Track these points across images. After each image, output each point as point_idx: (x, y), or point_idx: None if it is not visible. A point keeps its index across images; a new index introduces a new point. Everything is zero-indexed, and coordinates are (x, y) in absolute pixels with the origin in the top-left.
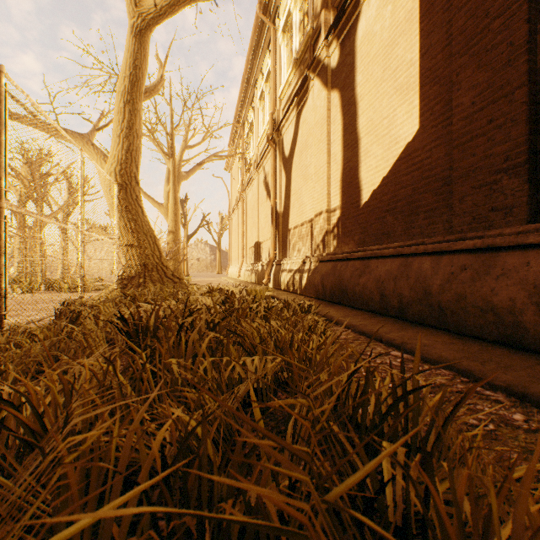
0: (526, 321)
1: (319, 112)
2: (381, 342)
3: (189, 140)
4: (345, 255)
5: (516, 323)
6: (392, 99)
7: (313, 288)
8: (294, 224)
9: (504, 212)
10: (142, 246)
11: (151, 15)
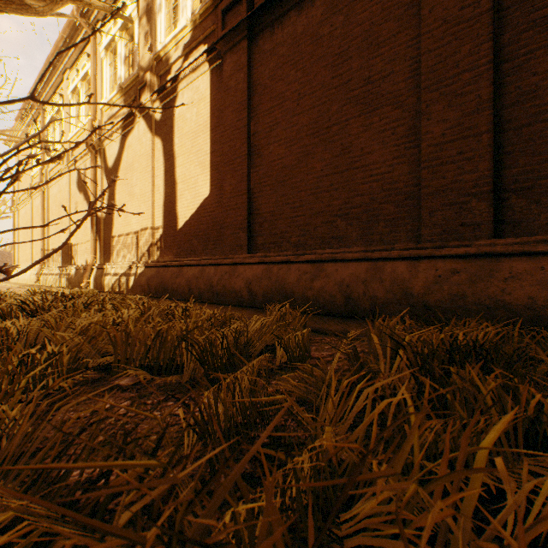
0: (244, 294)
1: (145, 148)
2: None
3: None
4: (167, 263)
5: (242, 296)
6: (197, 168)
7: (140, 288)
8: (120, 232)
9: (241, 247)
10: None
11: None
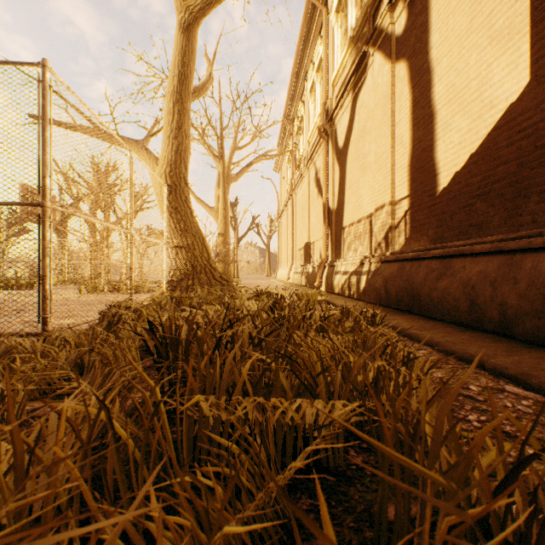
0: None
1: (380, 90)
2: (483, 370)
3: (238, 142)
4: (416, 253)
5: None
6: (485, 53)
7: (373, 293)
8: (350, 221)
9: None
10: (190, 248)
11: (198, 7)
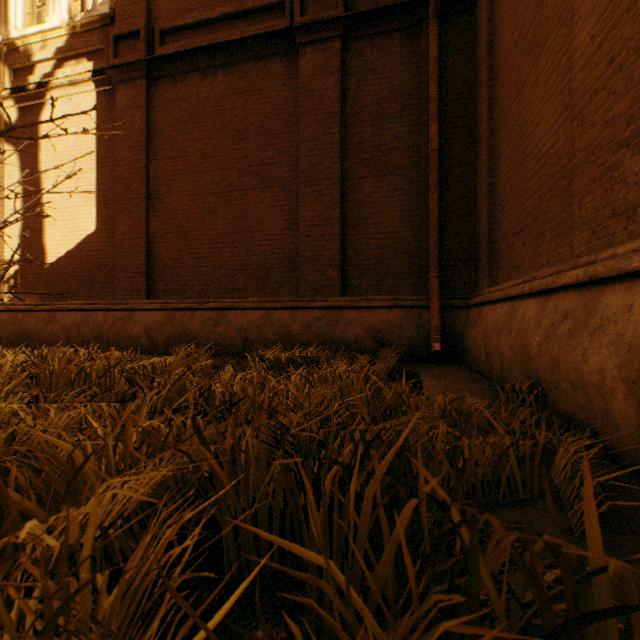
0: (143, 341)
1: None
2: None
3: None
4: (30, 307)
5: (141, 343)
6: (77, 198)
7: None
8: None
9: (139, 292)
10: None
11: None
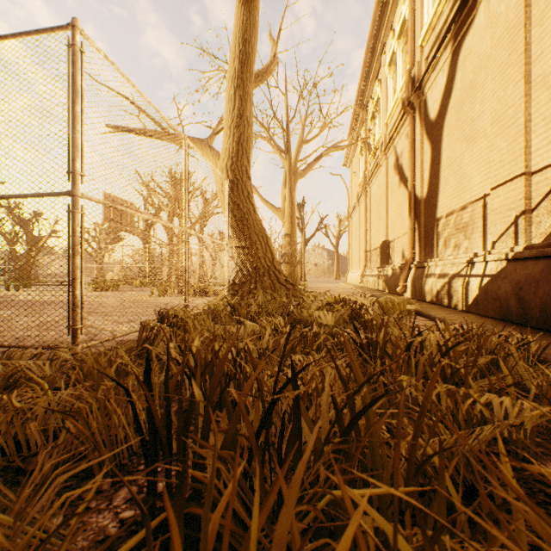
0: None
1: (503, 21)
2: None
3: (305, 137)
4: None
5: None
6: None
7: (494, 304)
8: (447, 209)
9: None
10: (253, 248)
11: None
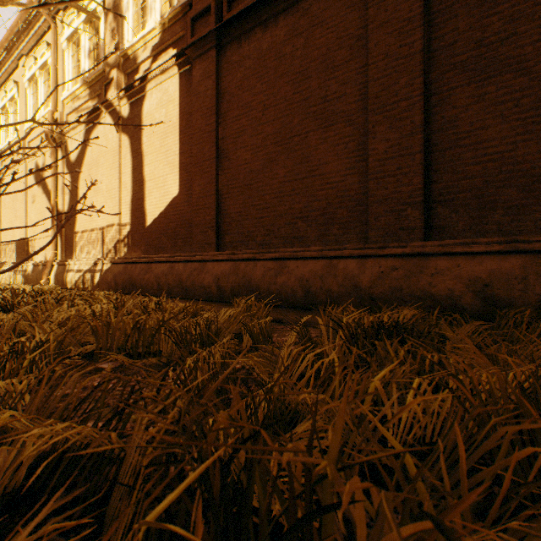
0: (213, 290)
1: (112, 144)
2: None
3: None
4: (135, 259)
5: (211, 291)
6: (166, 168)
7: (107, 285)
8: (83, 228)
9: (210, 245)
10: None
11: None
